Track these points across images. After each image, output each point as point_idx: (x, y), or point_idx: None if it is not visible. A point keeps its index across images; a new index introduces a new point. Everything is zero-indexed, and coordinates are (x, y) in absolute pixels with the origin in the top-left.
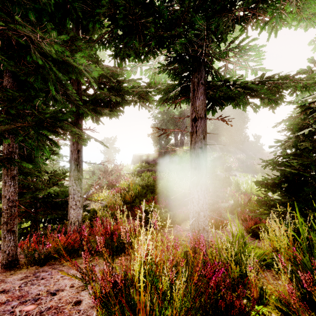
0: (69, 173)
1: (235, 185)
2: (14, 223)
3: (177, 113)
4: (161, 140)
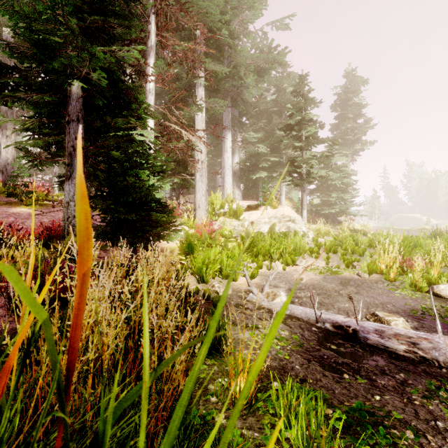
0: None
1: None
2: None
3: None
4: None
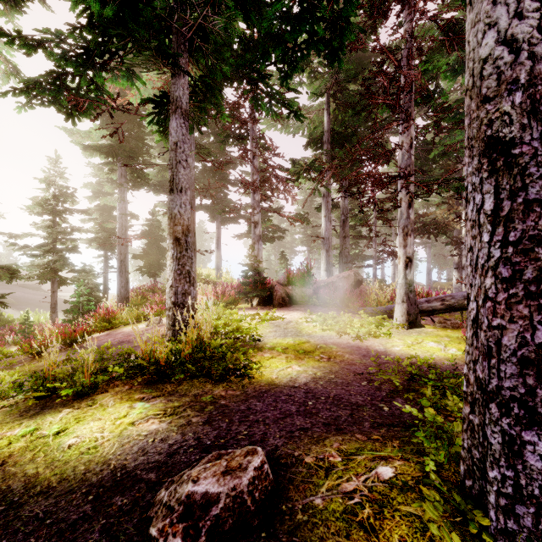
0: None
1: (20, 320)
2: None
3: None
4: None
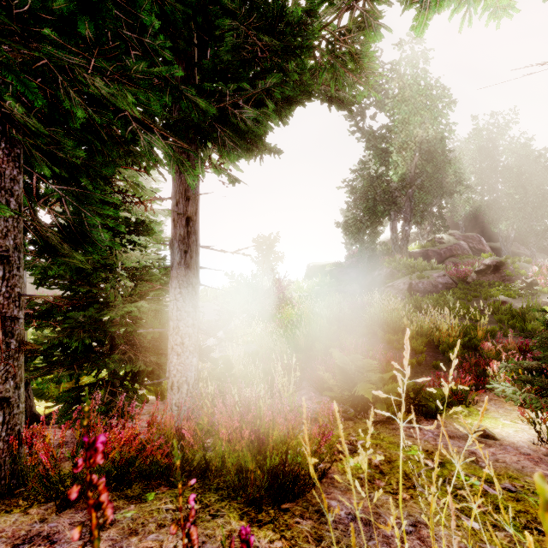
0: (170, 270)
1: None
2: (5, 378)
3: (394, 179)
4: (362, 235)
